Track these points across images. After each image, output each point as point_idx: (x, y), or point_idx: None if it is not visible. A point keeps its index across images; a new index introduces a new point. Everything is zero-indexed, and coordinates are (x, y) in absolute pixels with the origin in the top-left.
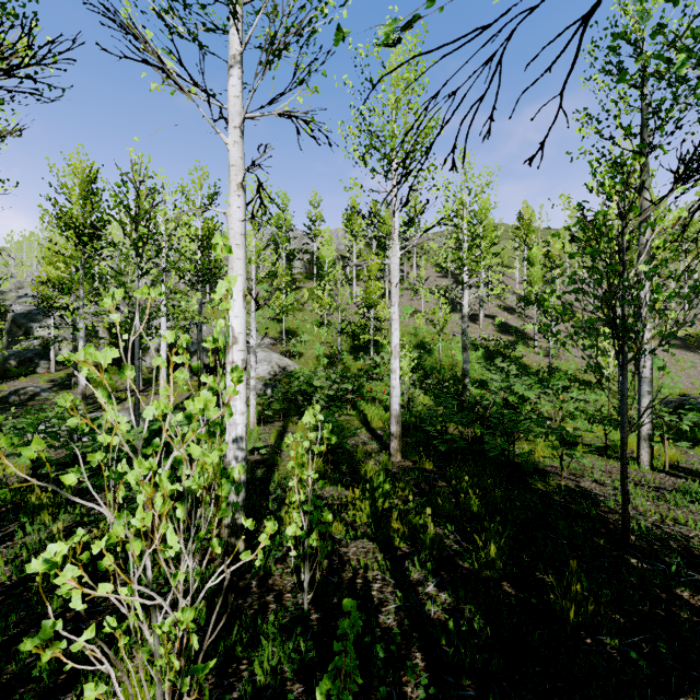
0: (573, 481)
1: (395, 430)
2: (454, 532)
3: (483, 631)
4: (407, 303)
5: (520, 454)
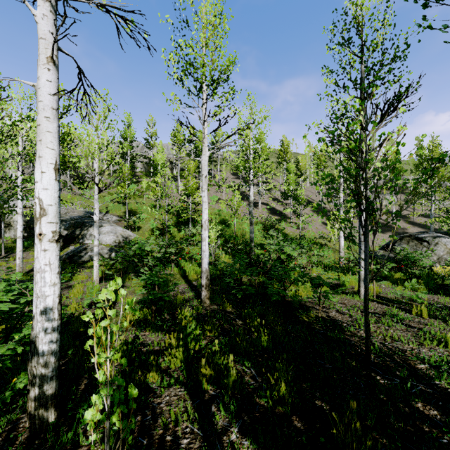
0: (325, 312)
1: (205, 283)
2: (250, 367)
3: None
4: (214, 194)
5: (292, 297)
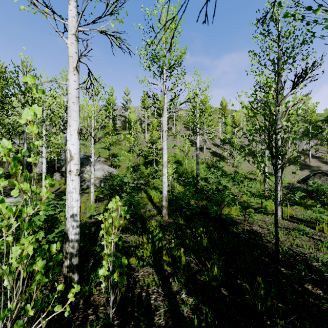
0: (249, 226)
1: (165, 204)
2: (195, 258)
3: (213, 322)
4: (171, 142)
5: (225, 215)
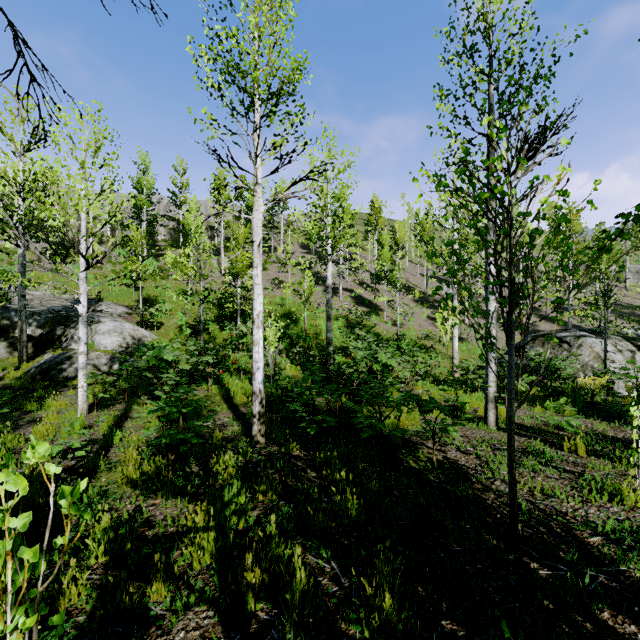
0: (440, 452)
1: (258, 411)
2: (330, 559)
3: None
4: (275, 275)
5: (393, 432)
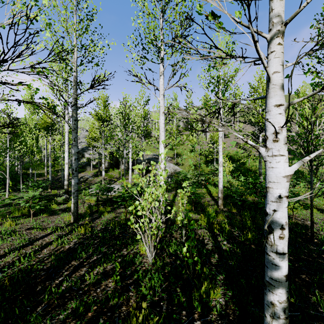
0: (301, 221)
1: (220, 196)
2: (238, 231)
3: (239, 253)
4: (233, 140)
5: None
